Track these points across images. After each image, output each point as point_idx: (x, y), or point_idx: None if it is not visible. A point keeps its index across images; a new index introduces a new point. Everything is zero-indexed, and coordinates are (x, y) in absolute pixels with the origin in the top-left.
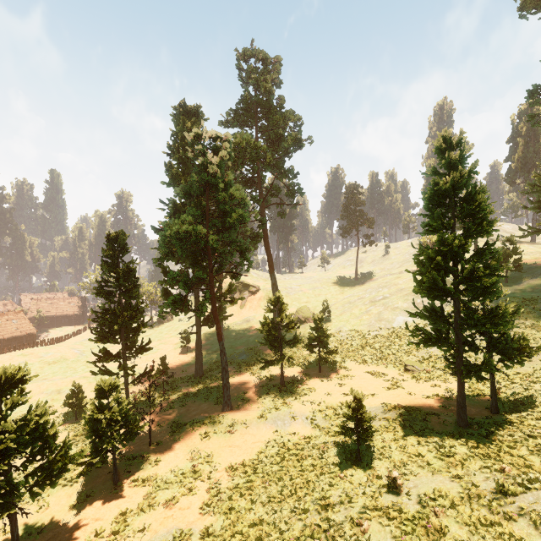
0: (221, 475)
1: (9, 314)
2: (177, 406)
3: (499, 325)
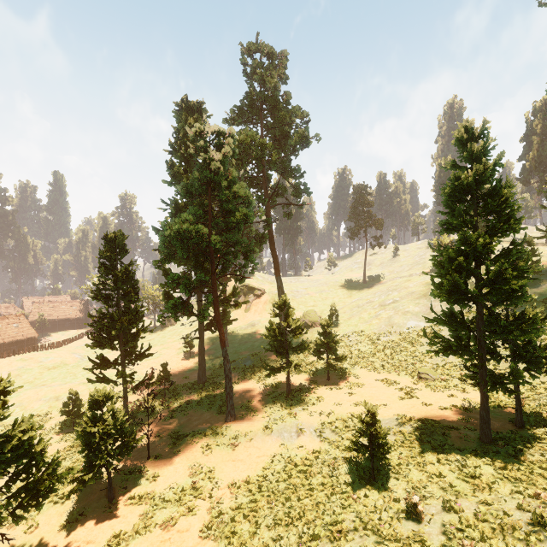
0: (224, 493)
1: (10, 317)
2: (178, 415)
3: (528, 332)
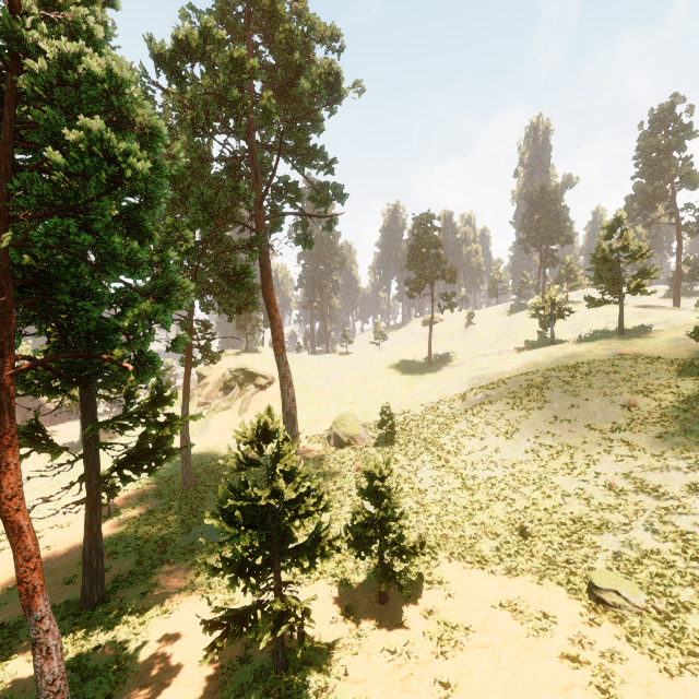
0: None
1: None
2: None
3: None
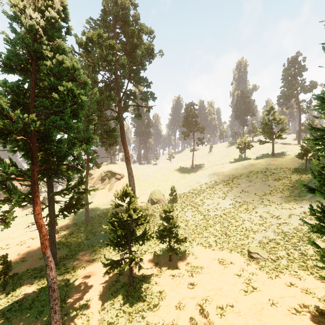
0: None
1: None
2: None
3: None
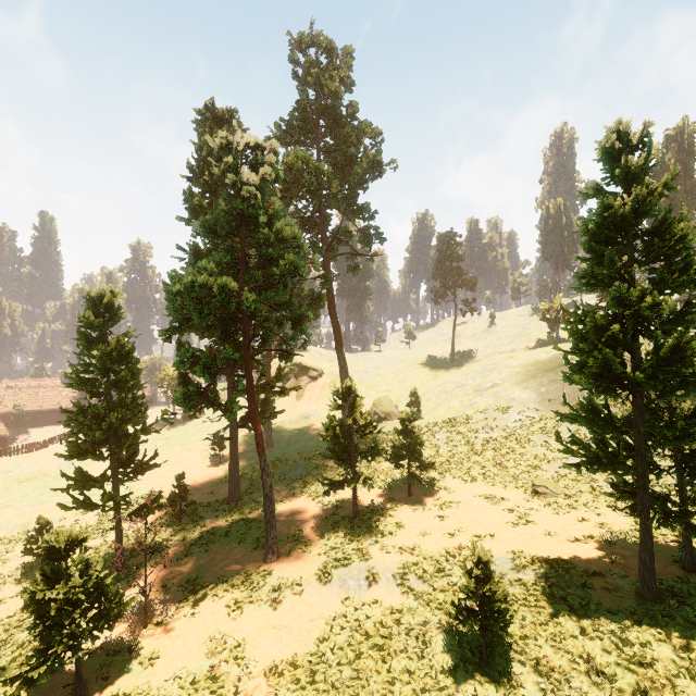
0: (257, 685)
1: None
2: (196, 551)
3: None
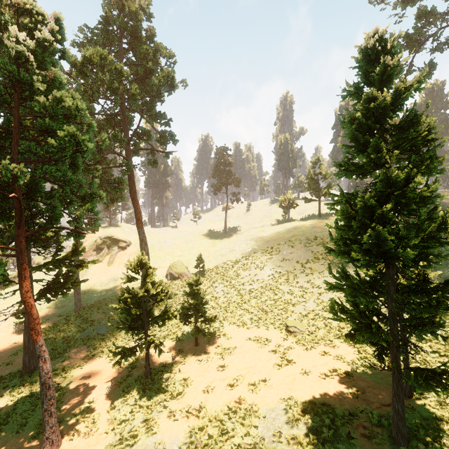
0: None
1: None
2: None
3: None
